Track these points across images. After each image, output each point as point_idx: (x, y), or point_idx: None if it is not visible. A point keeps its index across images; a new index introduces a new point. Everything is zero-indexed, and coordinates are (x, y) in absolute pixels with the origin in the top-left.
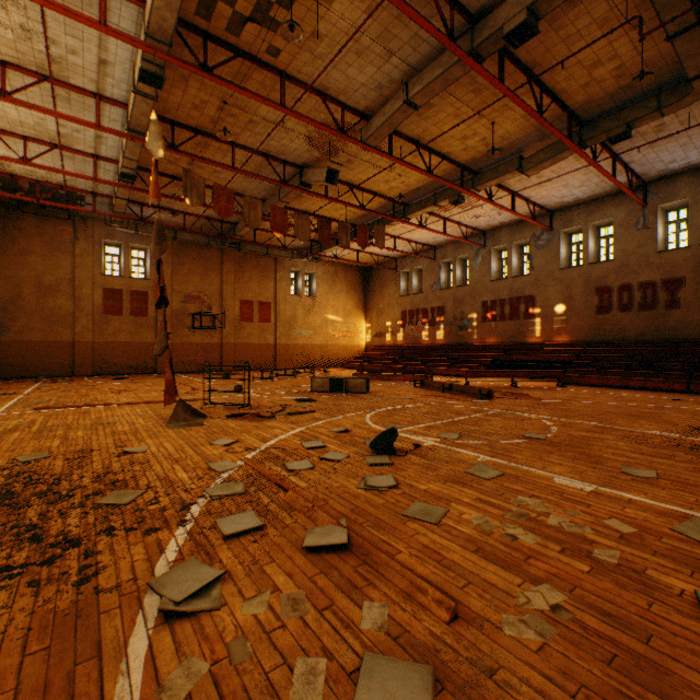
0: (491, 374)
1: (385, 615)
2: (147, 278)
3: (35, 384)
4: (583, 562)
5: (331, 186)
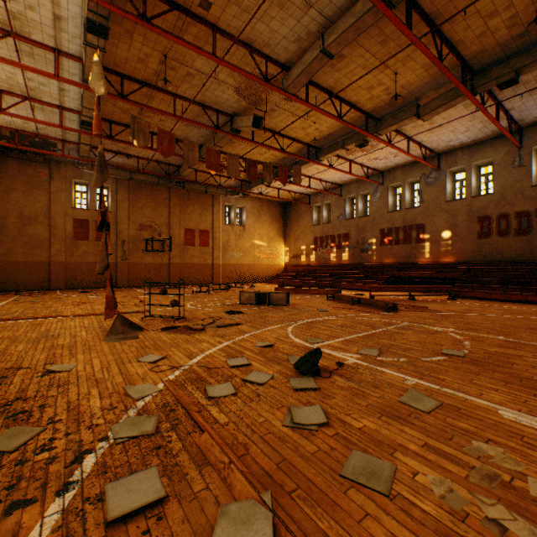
0: (392, 289)
1: None
2: (109, 210)
3: (14, 297)
4: None
5: (257, 133)
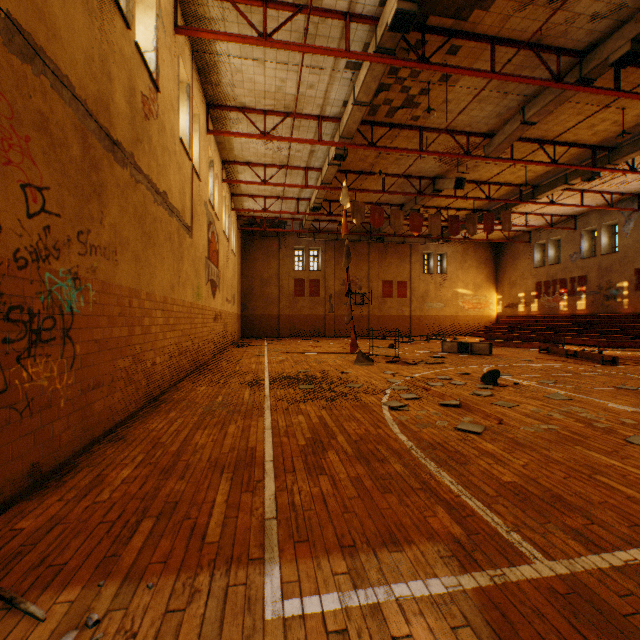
0: (629, 344)
1: (471, 419)
2: (318, 269)
3: (264, 341)
4: (582, 424)
5: None
